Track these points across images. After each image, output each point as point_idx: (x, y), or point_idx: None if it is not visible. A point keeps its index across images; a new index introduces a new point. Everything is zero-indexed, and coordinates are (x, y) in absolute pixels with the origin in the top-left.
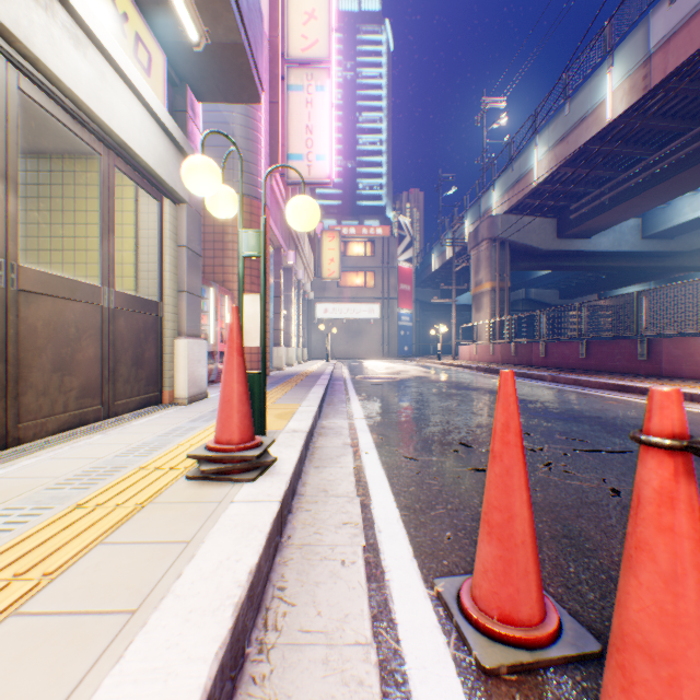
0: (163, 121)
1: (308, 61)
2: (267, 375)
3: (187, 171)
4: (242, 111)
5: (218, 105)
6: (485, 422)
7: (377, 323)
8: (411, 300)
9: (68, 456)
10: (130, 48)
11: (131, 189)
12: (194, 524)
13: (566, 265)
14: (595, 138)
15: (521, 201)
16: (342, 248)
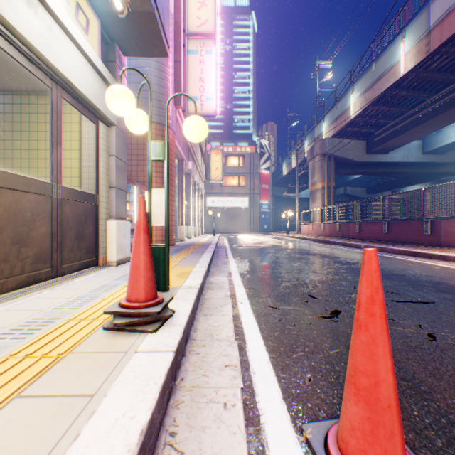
0: (97, 66)
1: (201, 34)
2: (173, 245)
3: (109, 96)
4: (156, 66)
5: (140, 63)
6: (324, 279)
7: (247, 209)
8: (269, 194)
9: (19, 308)
10: (72, 12)
11: (77, 116)
12: (100, 375)
13: (371, 171)
14: (392, 86)
15: (342, 129)
16: (224, 161)
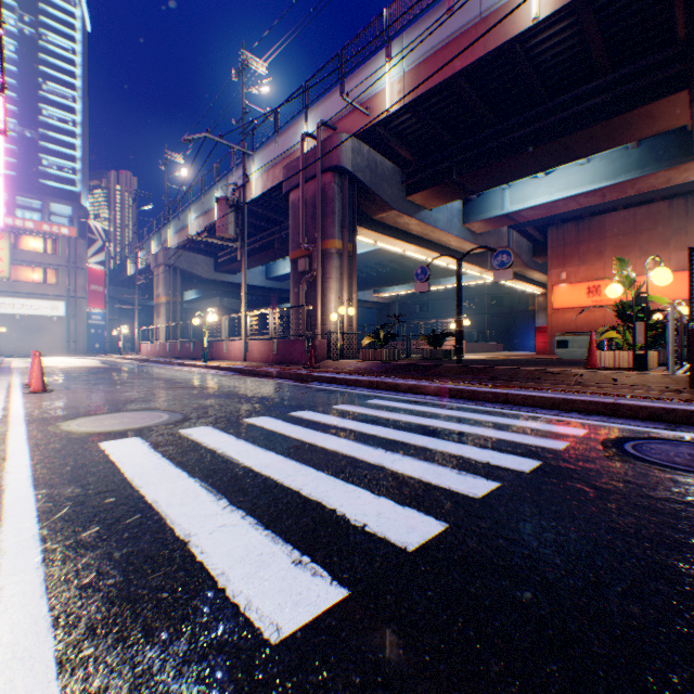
0: None
1: None
2: None
3: None
4: None
5: None
6: (82, 375)
7: (64, 320)
8: (106, 300)
9: None
10: None
11: None
12: None
13: (225, 289)
14: (215, 225)
15: (186, 244)
16: (17, 240)
